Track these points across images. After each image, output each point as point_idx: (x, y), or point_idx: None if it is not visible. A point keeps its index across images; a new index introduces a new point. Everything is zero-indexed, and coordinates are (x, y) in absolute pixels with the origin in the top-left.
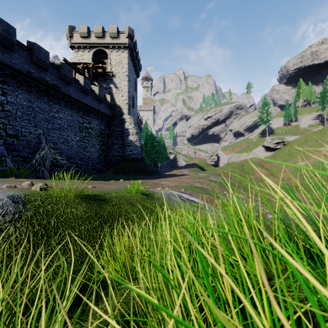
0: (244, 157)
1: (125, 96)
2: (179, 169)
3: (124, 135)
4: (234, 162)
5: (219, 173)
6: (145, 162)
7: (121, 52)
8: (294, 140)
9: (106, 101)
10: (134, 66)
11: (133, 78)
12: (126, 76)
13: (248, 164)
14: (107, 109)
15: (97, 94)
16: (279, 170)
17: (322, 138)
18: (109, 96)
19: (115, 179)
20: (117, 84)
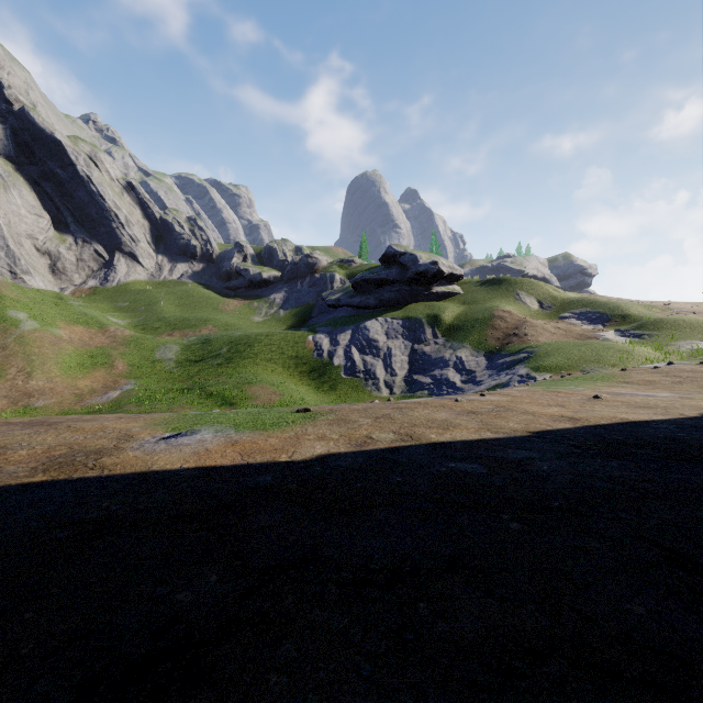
0: None
1: None
2: None
3: None
4: None
5: None
6: None
7: None
8: None
9: None
10: None
11: None
12: None
13: None
14: None
15: None
16: None
17: None
18: None
19: None
20: None
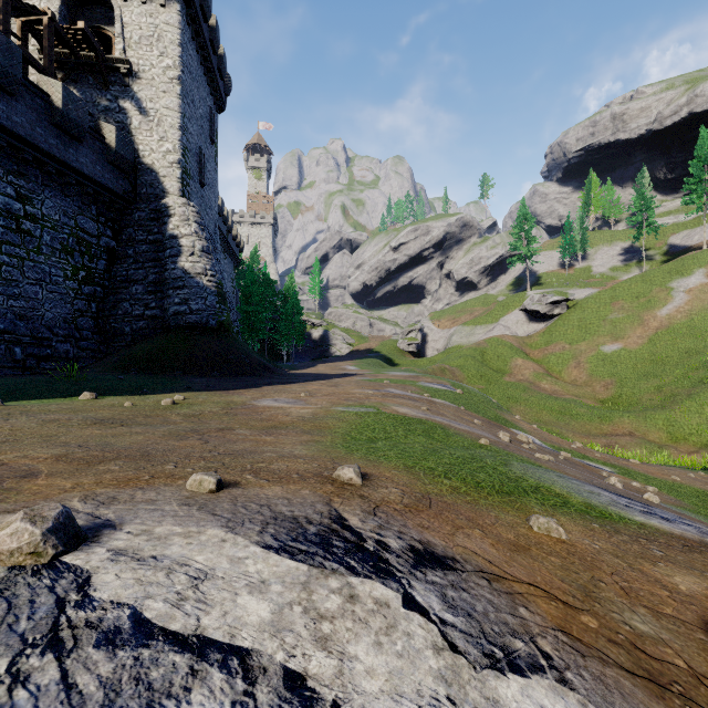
0: (482, 334)
1: (172, 141)
2: (333, 362)
3: (165, 253)
4: (462, 346)
5: (433, 371)
6: (233, 337)
7: (157, 6)
8: (588, 296)
9: (103, 144)
10: (206, 68)
11: (203, 101)
12: (175, 81)
13: (496, 349)
14: (107, 169)
15: (58, 104)
16: (563, 364)
17: (647, 292)
18: (112, 127)
19: (70, 390)
20: (145, 103)
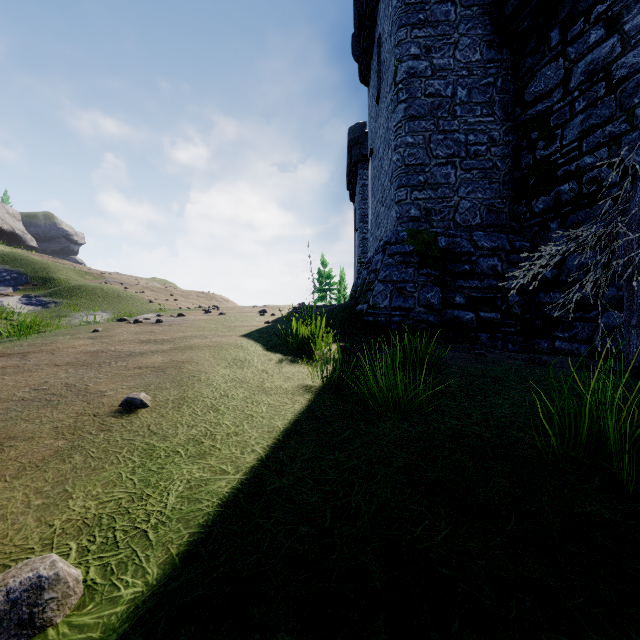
0: None
1: None
2: None
3: None
4: None
5: None
6: None
7: None
8: None
9: None
10: None
11: None
12: None
13: None
14: None
15: None
16: None
17: None
18: None
19: None
20: None
